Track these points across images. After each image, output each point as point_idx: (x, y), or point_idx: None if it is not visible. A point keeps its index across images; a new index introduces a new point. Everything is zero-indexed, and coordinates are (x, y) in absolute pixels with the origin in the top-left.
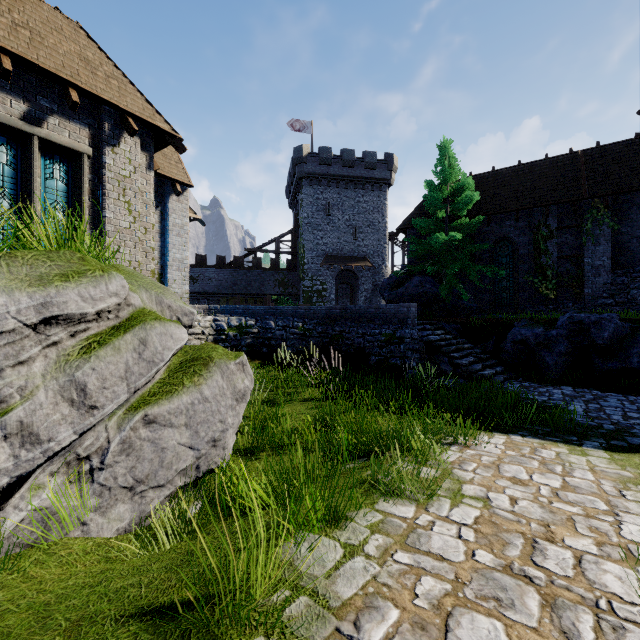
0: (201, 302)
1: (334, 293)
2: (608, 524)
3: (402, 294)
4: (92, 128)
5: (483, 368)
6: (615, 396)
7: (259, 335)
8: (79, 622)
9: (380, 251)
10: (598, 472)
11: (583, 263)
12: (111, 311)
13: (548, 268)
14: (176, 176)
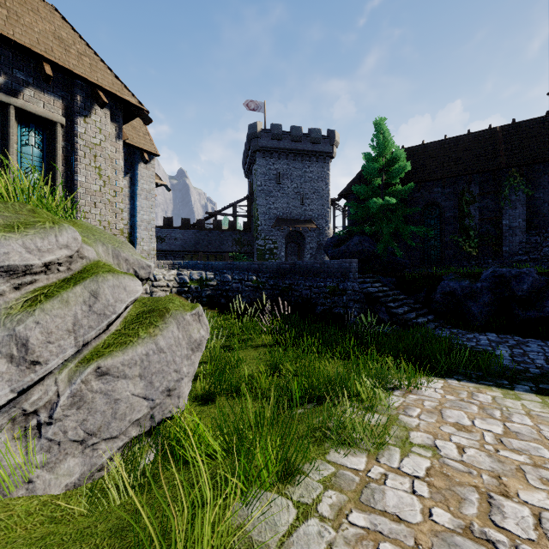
0: (168, 259)
1: (284, 251)
2: None
3: (344, 251)
4: (65, 100)
5: (416, 316)
6: (535, 342)
7: (218, 287)
8: None
9: (324, 215)
10: (535, 417)
11: (501, 224)
12: (62, 263)
13: (471, 229)
14: (144, 146)
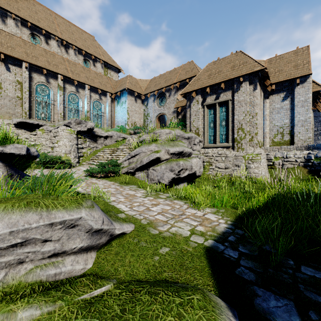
0: None
1: None
2: (126, 205)
3: None
4: (232, 89)
5: None
6: None
7: None
8: (128, 181)
9: None
10: (163, 222)
11: None
12: (151, 151)
13: None
14: (298, 75)
